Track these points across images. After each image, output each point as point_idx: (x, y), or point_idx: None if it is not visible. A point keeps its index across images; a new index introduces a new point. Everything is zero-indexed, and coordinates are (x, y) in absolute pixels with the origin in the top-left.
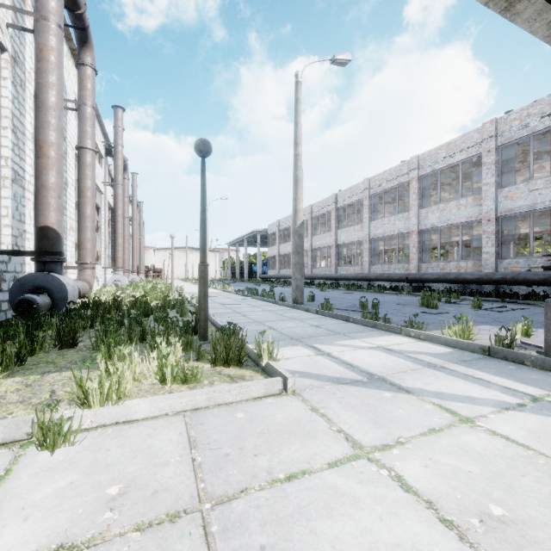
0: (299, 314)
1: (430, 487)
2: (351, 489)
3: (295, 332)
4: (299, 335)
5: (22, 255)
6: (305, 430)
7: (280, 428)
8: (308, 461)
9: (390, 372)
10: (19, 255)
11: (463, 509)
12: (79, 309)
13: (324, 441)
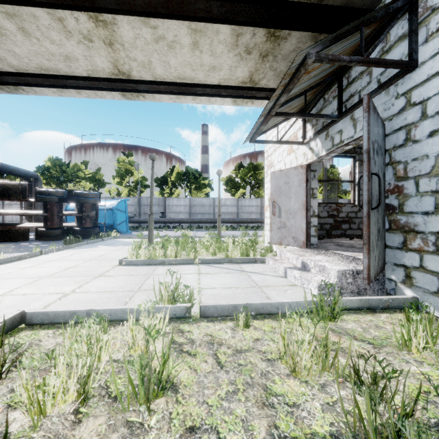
0: None
1: (75, 286)
2: (95, 288)
3: None
4: None
5: None
6: (72, 301)
7: (80, 303)
8: (93, 293)
9: None
10: None
11: (78, 283)
12: None
13: (74, 297)
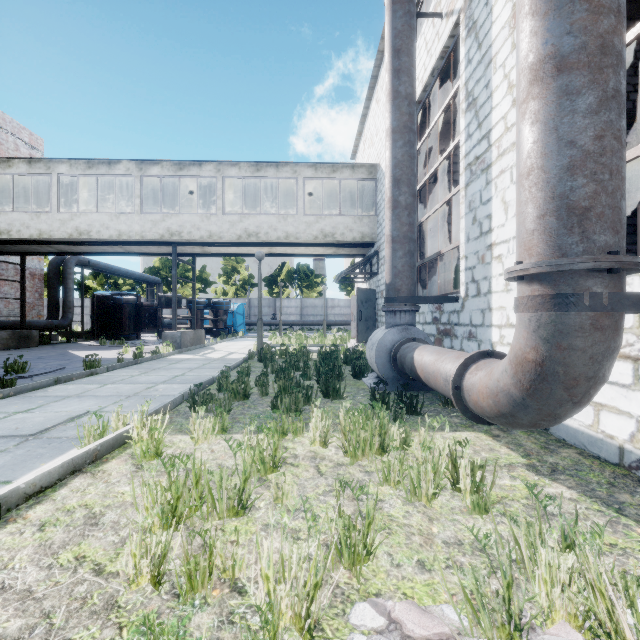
0: (124, 373)
1: None
2: None
3: (204, 361)
4: (208, 360)
5: (440, 301)
6: None
7: None
8: None
9: (224, 353)
10: (444, 301)
11: None
12: (332, 351)
13: None
